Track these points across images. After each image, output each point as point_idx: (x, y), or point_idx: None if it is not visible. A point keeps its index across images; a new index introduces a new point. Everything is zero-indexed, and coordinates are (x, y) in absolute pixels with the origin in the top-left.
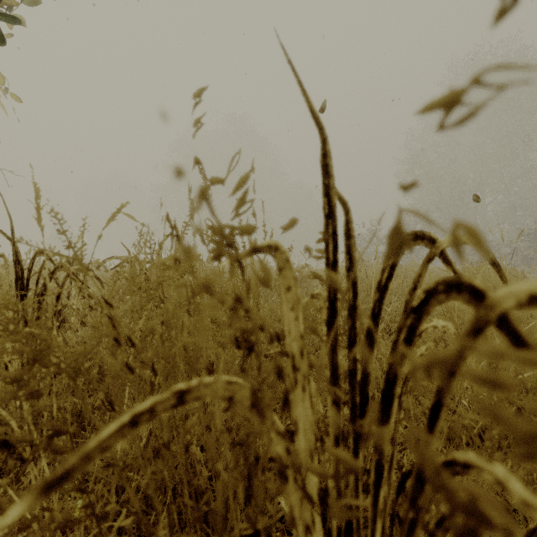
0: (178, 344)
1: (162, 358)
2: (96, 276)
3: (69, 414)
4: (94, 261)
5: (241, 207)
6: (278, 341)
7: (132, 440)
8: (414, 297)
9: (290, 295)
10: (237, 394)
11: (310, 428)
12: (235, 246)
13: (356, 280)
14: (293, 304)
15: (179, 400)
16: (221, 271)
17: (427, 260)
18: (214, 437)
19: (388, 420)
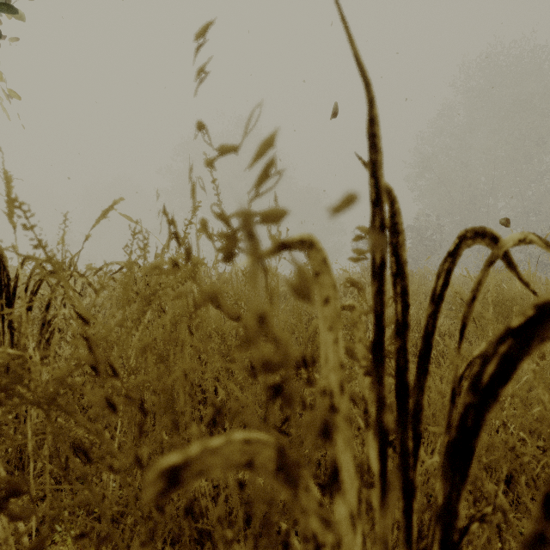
0: (175, 373)
1: (154, 392)
2: (89, 283)
3: (48, 448)
4: (86, 266)
5: (263, 183)
6: (305, 367)
7: (123, 483)
8: (472, 309)
9: (329, 310)
10: (258, 457)
11: (353, 487)
12: (257, 238)
13: (407, 289)
14: (332, 323)
15: (171, 483)
16: (227, 277)
17: (488, 263)
18: (223, 495)
19: (465, 483)
